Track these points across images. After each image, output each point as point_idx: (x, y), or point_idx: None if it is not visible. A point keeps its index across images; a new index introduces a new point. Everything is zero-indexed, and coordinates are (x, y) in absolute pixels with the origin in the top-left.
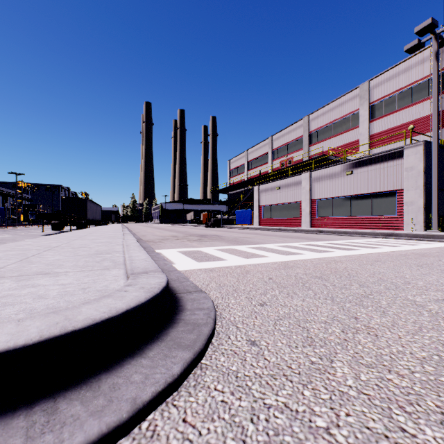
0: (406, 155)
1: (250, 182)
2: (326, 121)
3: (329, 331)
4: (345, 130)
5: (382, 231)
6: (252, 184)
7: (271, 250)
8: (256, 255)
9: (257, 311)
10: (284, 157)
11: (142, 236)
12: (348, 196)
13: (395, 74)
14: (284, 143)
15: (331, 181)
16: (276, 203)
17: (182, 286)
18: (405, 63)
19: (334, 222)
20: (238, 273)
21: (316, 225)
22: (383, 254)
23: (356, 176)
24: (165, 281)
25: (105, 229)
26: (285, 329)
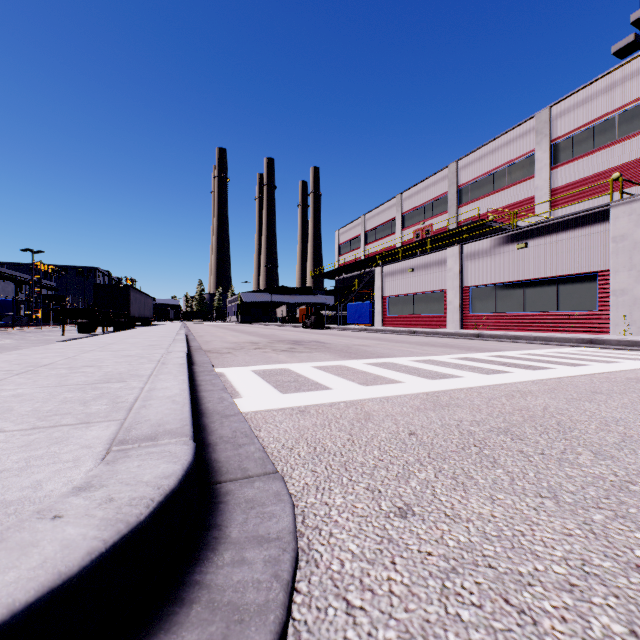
0: (614, 216)
1: (369, 261)
2: (483, 169)
3: (598, 633)
4: (512, 182)
5: (577, 335)
6: (371, 265)
7: (405, 368)
8: (381, 379)
9: (395, 536)
10: (420, 224)
11: (205, 343)
12: (520, 282)
13: (591, 96)
14: (419, 204)
15: (493, 259)
16: (408, 293)
17: (237, 457)
18: (607, 78)
19: (498, 321)
20: (352, 420)
21: (470, 325)
22: (598, 379)
23: (533, 251)
24: (180, 469)
25: (153, 331)
26: (473, 616)
